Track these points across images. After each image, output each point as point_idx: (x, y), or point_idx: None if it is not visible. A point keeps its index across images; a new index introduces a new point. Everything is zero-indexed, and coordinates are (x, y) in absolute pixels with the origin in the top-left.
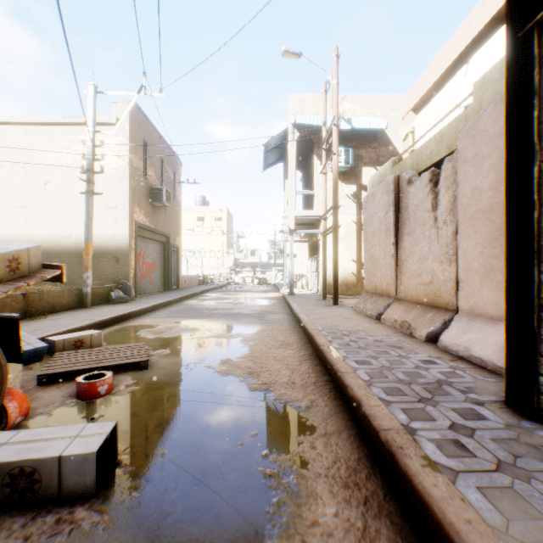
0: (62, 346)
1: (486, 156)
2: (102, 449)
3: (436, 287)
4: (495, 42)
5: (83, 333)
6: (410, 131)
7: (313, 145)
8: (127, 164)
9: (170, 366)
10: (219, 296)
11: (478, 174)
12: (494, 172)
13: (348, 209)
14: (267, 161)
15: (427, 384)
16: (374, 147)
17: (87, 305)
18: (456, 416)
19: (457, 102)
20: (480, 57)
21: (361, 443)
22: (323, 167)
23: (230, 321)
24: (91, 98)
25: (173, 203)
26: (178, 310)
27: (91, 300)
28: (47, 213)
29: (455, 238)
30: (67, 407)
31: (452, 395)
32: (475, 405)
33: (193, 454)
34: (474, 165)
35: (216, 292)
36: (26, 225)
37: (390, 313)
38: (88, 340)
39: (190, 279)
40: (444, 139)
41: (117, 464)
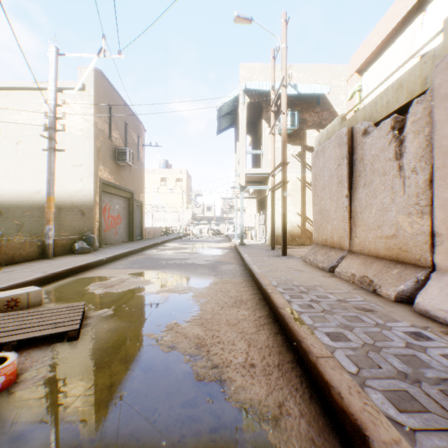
0: None
1: None
2: None
3: (402, 240)
4: None
5: (19, 291)
6: (356, 89)
7: (261, 111)
8: (92, 125)
9: (105, 334)
10: (177, 246)
11: None
12: None
13: (293, 168)
14: (220, 126)
15: (442, 383)
16: (317, 111)
17: (49, 256)
18: None
19: (412, 52)
20: (441, 1)
21: None
22: (272, 128)
23: (183, 273)
24: (52, 59)
25: (137, 163)
26: (137, 260)
27: (53, 251)
28: (18, 170)
29: (428, 187)
30: None
31: None
32: None
33: None
34: None
35: (175, 242)
36: None
37: (345, 266)
38: (25, 299)
39: (153, 231)
40: (404, 86)
41: None
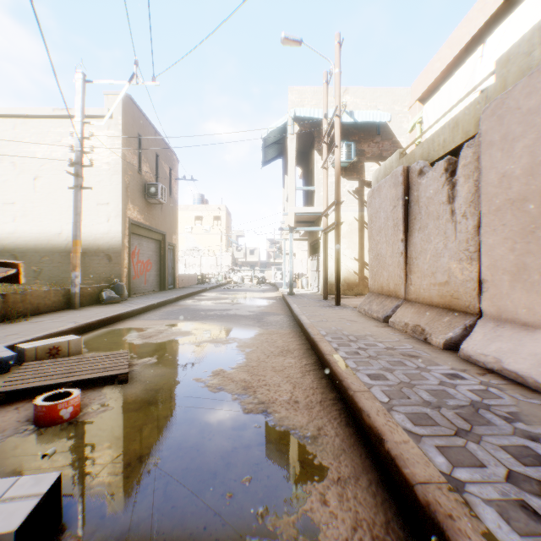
0: (34, 355)
1: (518, 137)
2: (29, 521)
3: (453, 287)
4: (517, 17)
5: (60, 340)
6: (417, 121)
7: (313, 140)
8: (120, 158)
9: (153, 378)
10: (216, 296)
11: (508, 158)
12: (528, 155)
13: (350, 206)
14: (266, 157)
15: (459, 408)
16: (377, 141)
17: (75, 306)
18: (509, 458)
19: (472, 86)
20: (499, 35)
21: (387, 494)
22: (325, 161)
23: (226, 324)
24: (79, 87)
25: (169, 200)
26: (172, 311)
27: (79, 301)
28: (36, 209)
29: (477, 233)
30: (19, 437)
31: (495, 425)
32: (529, 441)
33: (164, 514)
34: (502, 149)
35: (214, 291)
36: (15, 222)
37: (400, 316)
38: (65, 347)
39: (187, 278)
40: (459, 125)
41: (59, 532)
